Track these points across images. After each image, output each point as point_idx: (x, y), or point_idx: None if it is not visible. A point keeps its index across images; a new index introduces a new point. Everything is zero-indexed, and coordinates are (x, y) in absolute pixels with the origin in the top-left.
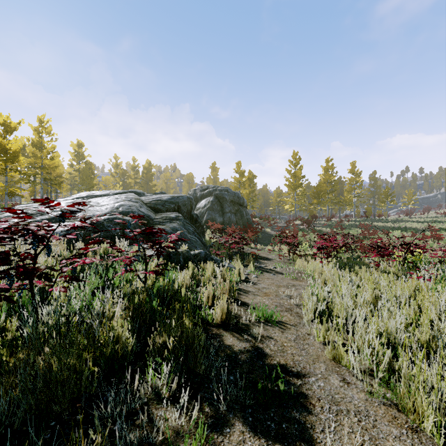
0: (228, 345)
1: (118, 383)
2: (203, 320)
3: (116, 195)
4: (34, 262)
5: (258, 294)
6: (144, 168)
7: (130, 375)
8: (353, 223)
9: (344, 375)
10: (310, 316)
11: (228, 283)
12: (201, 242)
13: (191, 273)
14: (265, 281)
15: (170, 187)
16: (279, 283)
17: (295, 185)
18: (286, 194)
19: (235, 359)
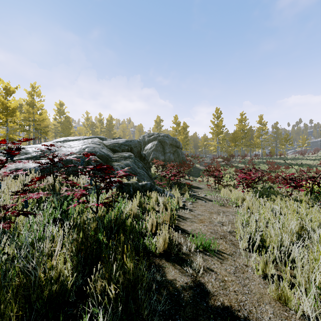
0: (171, 280)
1: None
2: (147, 248)
3: (85, 139)
4: None
5: (194, 221)
6: (107, 121)
7: None
8: (261, 160)
9: None
10: (244, 245)
11: (169, 212)
12: (148, 175)
13: (138, 202)
14: (199, 208)
15: (126, 135)
16: (210, 209)
17: (217, 132)
18: (210, 139)
19: (178, 300)
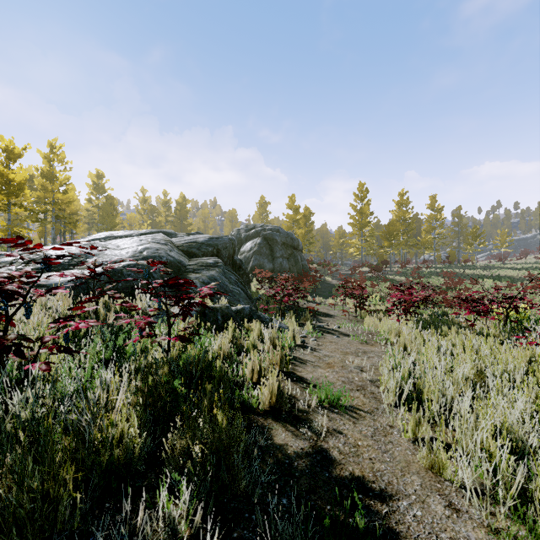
0: (280, 445)
1: (115, 512)
2: (245, 404)
3: (141, 236)
4: (5, 327)
5: (318, 365)
6: (177, 204)
7: (135, 498)
8: (433, 270)
9: (450, 497)
10: (391, 399)
11: (279, 351)
12: (246, 295)
13: (231, 336)
14: (328, 347)
15: (209, 227)
16: (345, 349)
17: (361, 224)
18: (350, 235)
19: (290, 469)
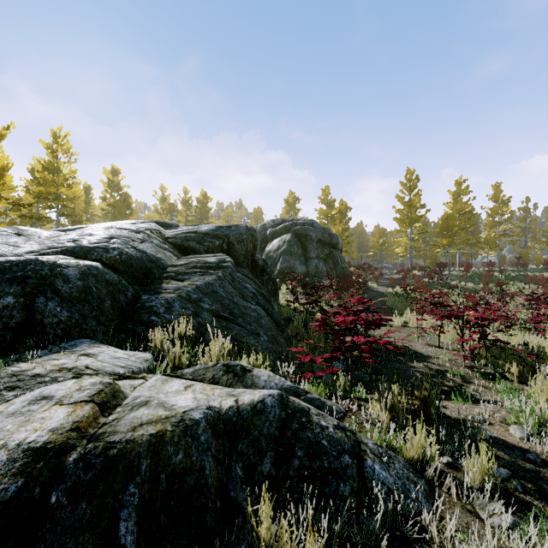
0: None
1: None
2: None
3: None
4: None
5: None
6: (198, 202)
7: None
8: (507, 274)
9: None
10: None
11: None
12: (271, 318)
13: None
14: None
15: None
16: None
17: (410, 219)
18: (395, 233)
19: None
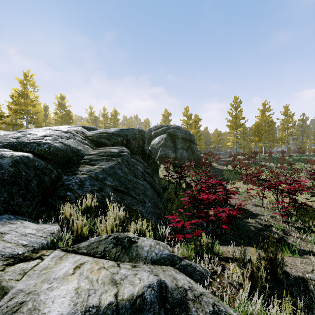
0: None
1: None
2: None
3: None
4: None
5: None
6: (111, 115)
7: None
8: (293, 158)
9: None
10: None
11: None
12: (153, 189)
13: None
14: None
15: None
16: None
17: (236, 125)
18: (227, 133)
19: None
